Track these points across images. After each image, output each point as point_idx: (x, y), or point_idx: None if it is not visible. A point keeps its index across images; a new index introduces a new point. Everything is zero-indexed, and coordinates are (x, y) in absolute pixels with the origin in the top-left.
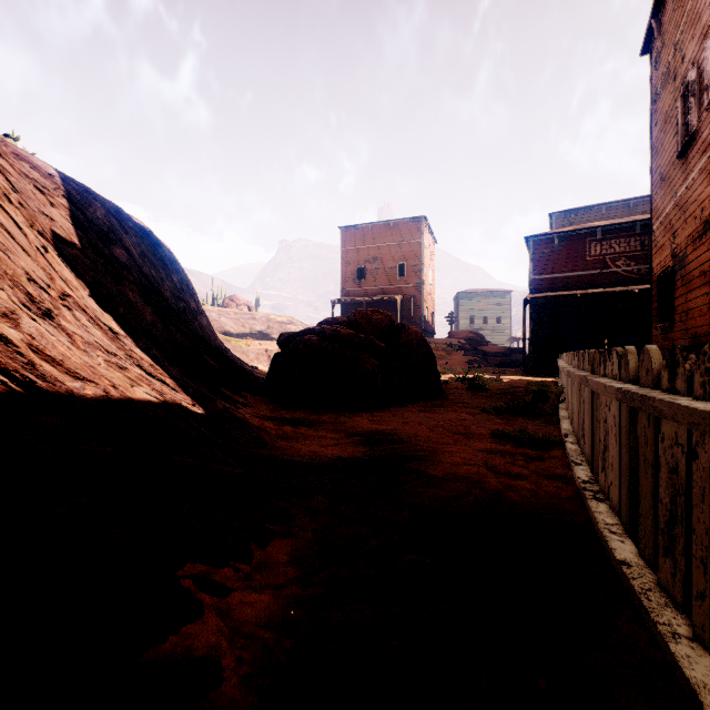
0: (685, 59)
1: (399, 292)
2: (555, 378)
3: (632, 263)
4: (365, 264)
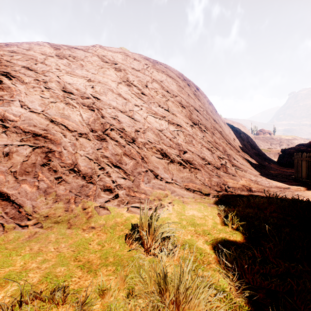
0: None
1: None
2: None
3: None
4: None
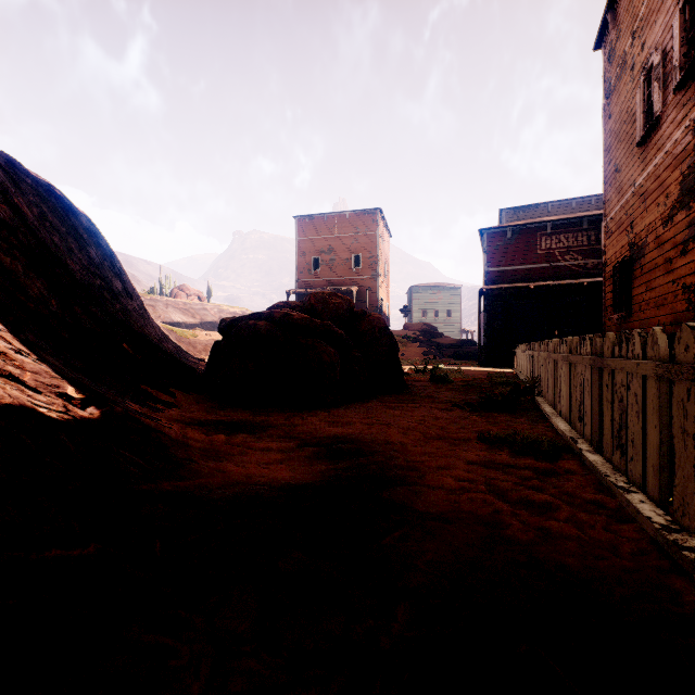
0: (645, 46)
1: (355, 283)
2: (510, 369)
3: (580, 257)
4: (321, 255)
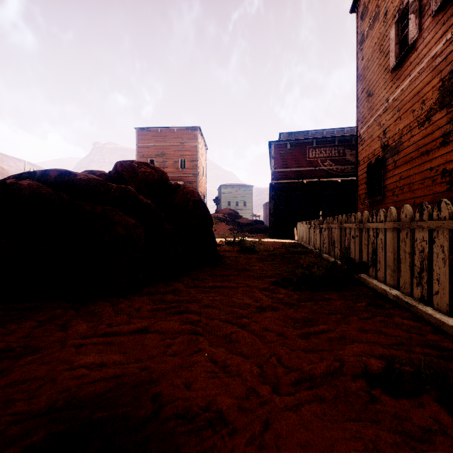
0: None
1: (181, 179)
2: (292, 240)
3: (333, 164)
4: (156, 157)
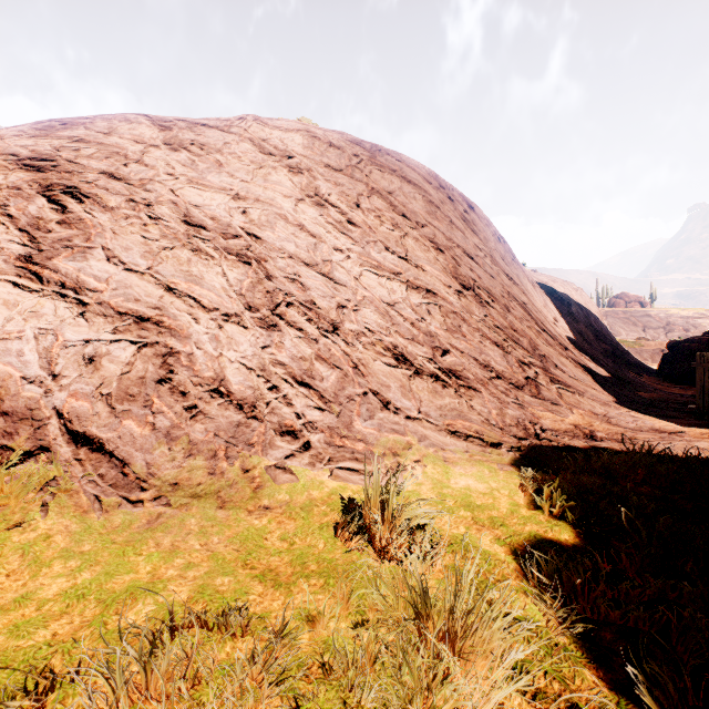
0: None
1: None
2: None
3: None
4: None
